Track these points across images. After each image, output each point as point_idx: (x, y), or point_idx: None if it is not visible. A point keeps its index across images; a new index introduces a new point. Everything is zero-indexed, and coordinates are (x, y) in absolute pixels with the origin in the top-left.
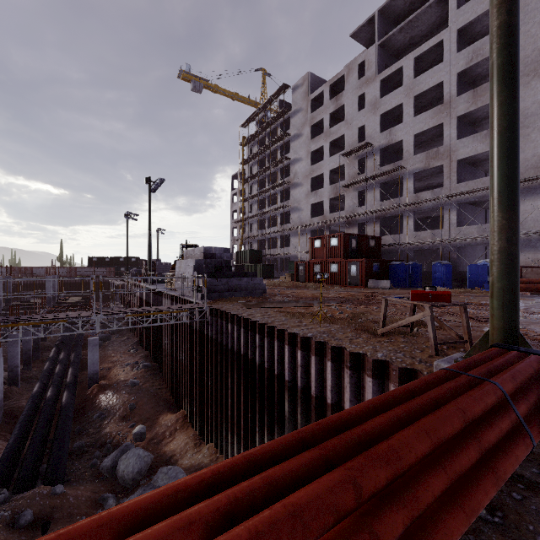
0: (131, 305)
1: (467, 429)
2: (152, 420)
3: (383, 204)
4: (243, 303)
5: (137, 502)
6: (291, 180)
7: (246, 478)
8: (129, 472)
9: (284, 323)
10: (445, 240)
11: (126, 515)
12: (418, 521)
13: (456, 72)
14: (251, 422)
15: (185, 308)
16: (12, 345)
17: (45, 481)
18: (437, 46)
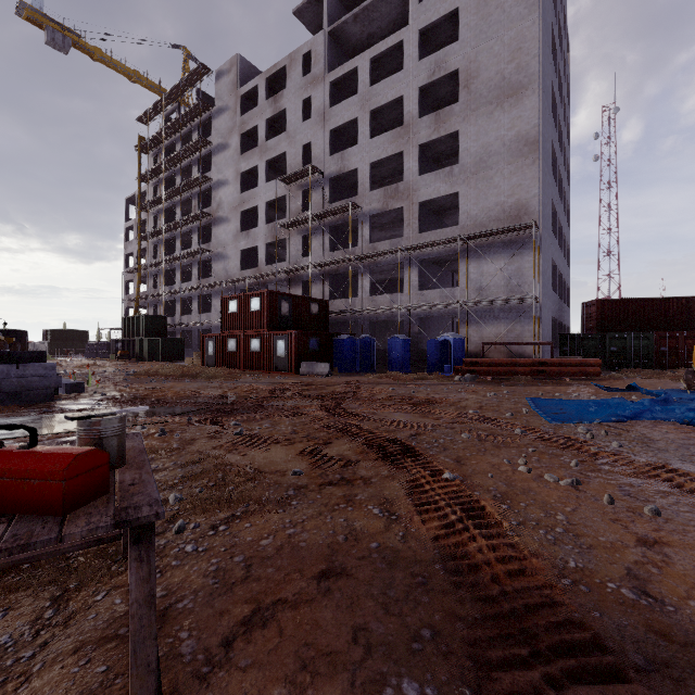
0: None
1: None
2: None
3: (334, 256)
4: None
5: None
6: (214, 213)
7: None
8: None
9: None
10: (403, 308)
11: None
12: None
13: (417, 85)
14: None
15: None
16: None
17: None
18: (398, 50)
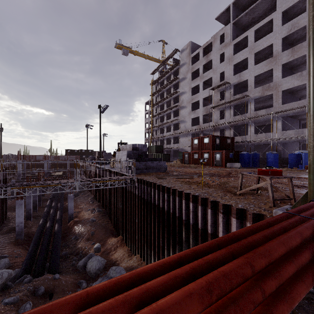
0: (89, 177)
1: (303, 243)
2: (103, 241)
3: (235, 118)
4: (155, 176)
5: (147, 267)
6: (180, 105)
7: (193, 260)
8: (93, 269)
9: (181, 187)
10: (274, 139)
11: (144, 272)
12: (281, 286)
13: (280, 37)
14: (161, 243)
15: (123, 178)
16: (28, 198)
17: (49, 272)
18: (269, 23)
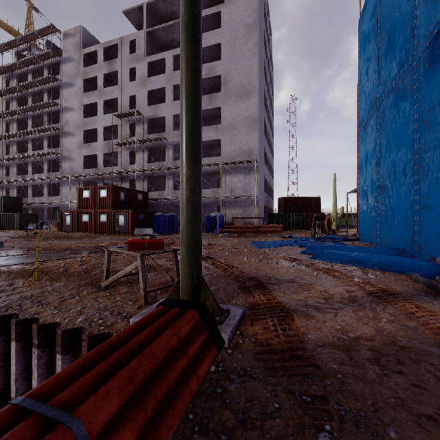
0: None
1: None
2: None
3: (150, 165)
4: None
5: None
6: (61, 128)
7: None
8: None
9: None
10: None
11: None
12: None
13: None
14: None
15: None
16: None
17: None
18: None
